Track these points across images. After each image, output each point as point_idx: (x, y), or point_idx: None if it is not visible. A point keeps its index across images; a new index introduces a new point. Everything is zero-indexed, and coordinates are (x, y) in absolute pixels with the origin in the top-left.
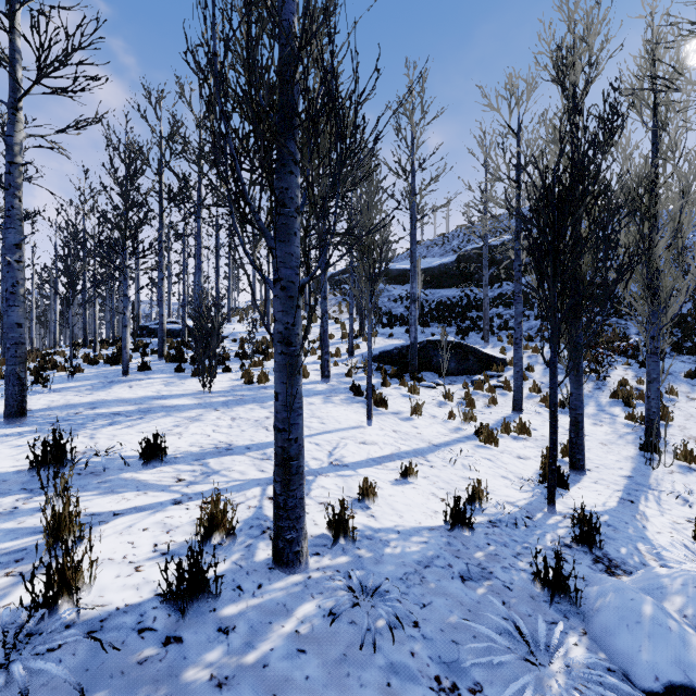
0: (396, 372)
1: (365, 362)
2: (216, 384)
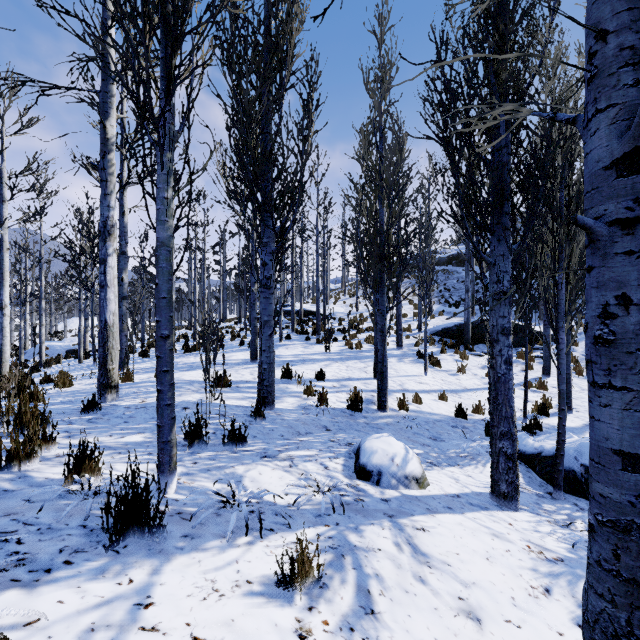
0: (453, 344)
1: (430, 336)
2: (331, 348)
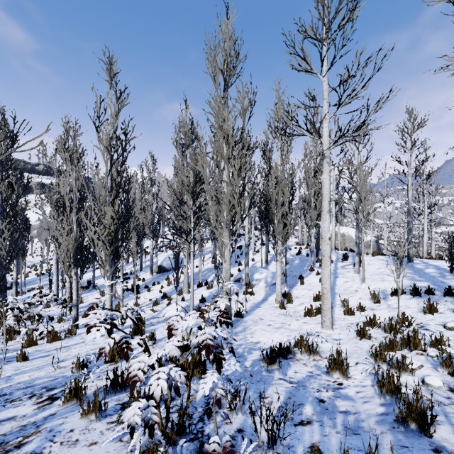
0: None
1: None
2: None
